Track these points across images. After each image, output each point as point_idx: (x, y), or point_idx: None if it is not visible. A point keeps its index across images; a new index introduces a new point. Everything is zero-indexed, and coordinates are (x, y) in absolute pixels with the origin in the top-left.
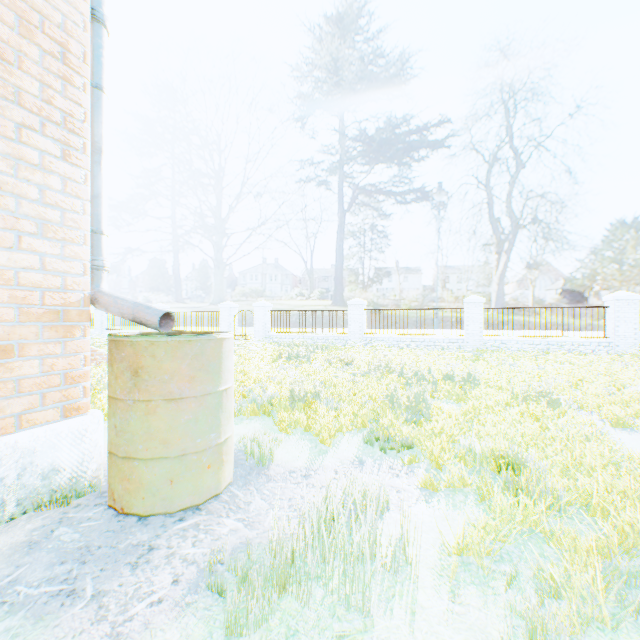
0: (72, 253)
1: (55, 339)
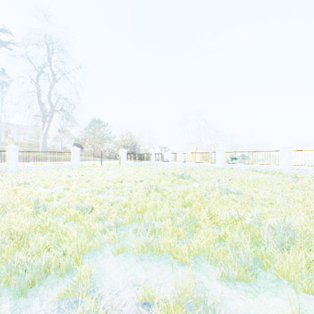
0: None
1: None
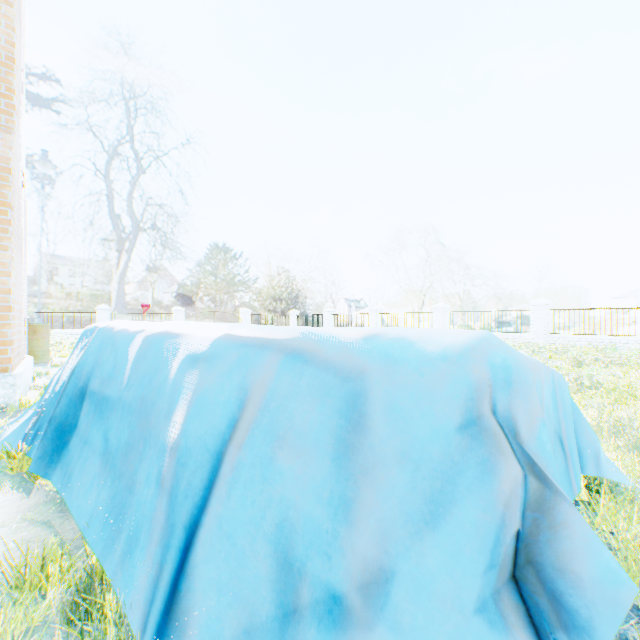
0: None
1: None
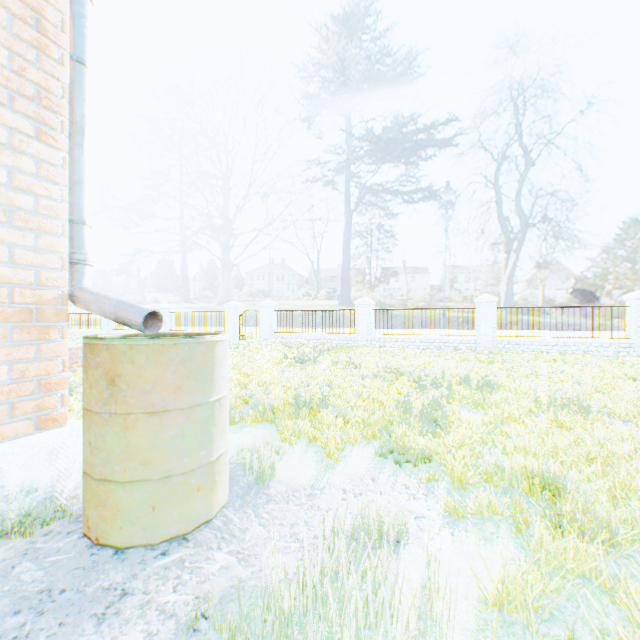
0: (48, 245)
1: (27, 342)
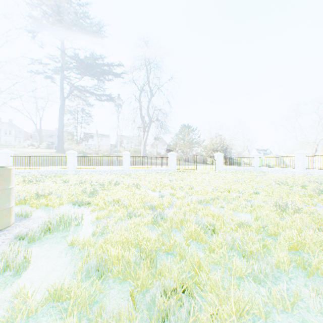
0: None
1: None
